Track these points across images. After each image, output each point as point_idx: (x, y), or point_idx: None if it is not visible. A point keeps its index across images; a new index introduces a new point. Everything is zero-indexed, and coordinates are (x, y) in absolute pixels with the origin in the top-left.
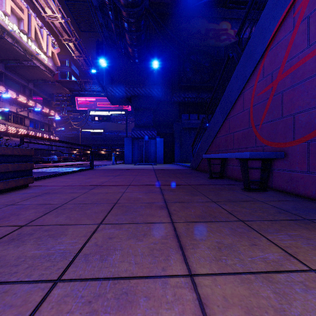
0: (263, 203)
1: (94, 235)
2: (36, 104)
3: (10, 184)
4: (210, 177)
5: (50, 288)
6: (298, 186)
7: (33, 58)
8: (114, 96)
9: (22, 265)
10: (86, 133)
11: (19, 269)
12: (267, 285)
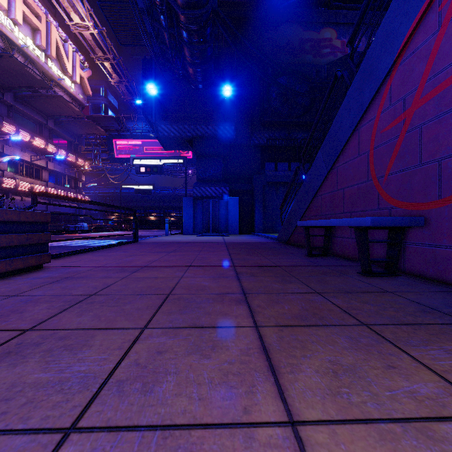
0: (394, 295)
1: (134, 347)
2: (58, 150)
3: (15, 265)
4: (309, 254)
5: (56, 443)
6: (446, 270)
7: (54, 84)
8: (168, 137)
9: (17, 400)
10: (128, 190)
11: (10, 407)
12: (426, 444)
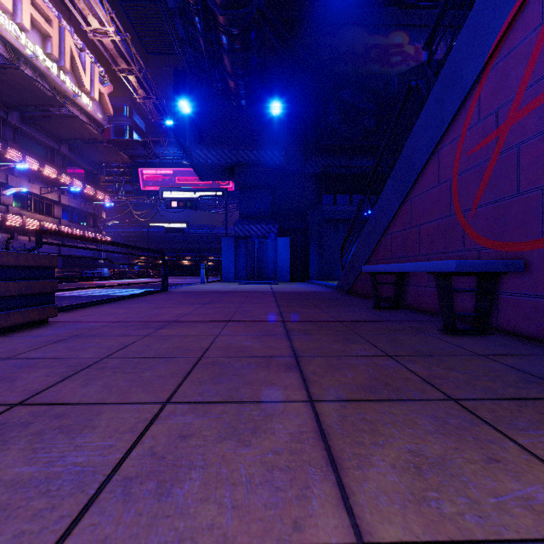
0: (487, 359)
1: (150, 430)
2: (73, 181)
3: (12, 320)
4: (376, 307)
5: None
6: None
7: (69, 102)
8: (204, 165)
9: None
10: (157, 229)
11: None
12: None
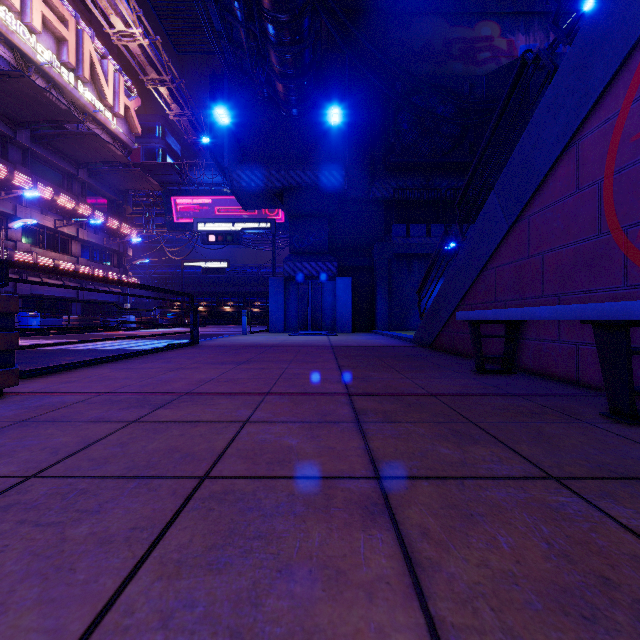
0: None
1: None
2: (93, 212)
3: None
4: (479, 370)
5: None
6: None
7: (88, 118)
8: (247, 189)
9: None
10: (194, 269)
11: None
12: None
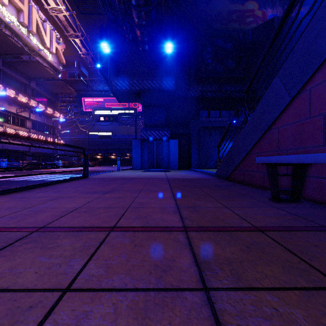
0: None
1: None
2: (38, 105)
3: None
4: (275, 199)
5: None
6: None
7: (35, 54)
8: (120, 91)
9: None
10: (95, 136)
11: None
12: None
